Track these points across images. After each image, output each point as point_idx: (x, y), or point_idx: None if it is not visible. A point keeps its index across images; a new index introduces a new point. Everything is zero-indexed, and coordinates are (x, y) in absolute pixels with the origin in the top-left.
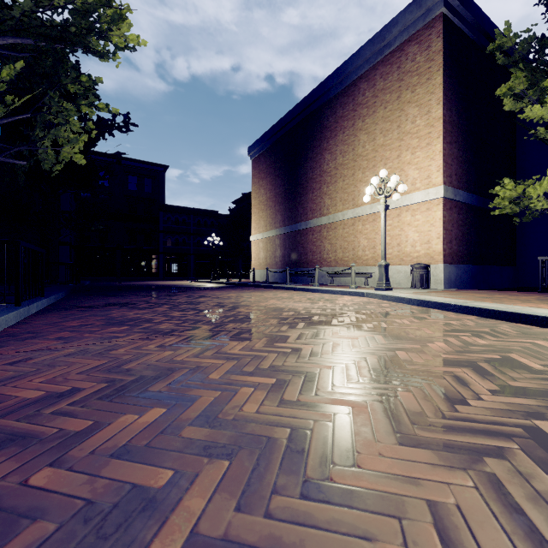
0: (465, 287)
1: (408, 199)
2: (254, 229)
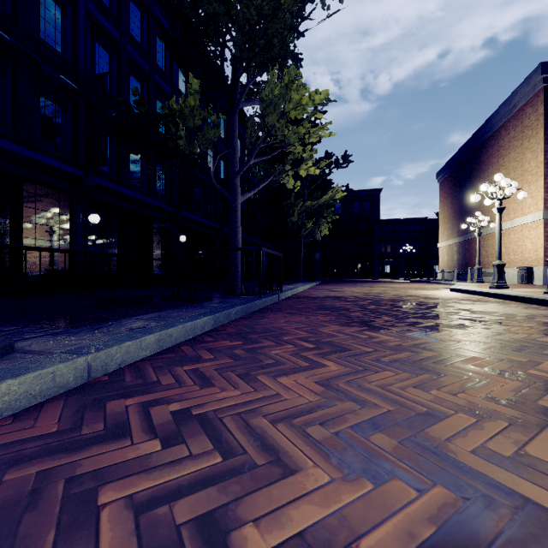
0: None
1: (524, 219)
2: (440, 238)
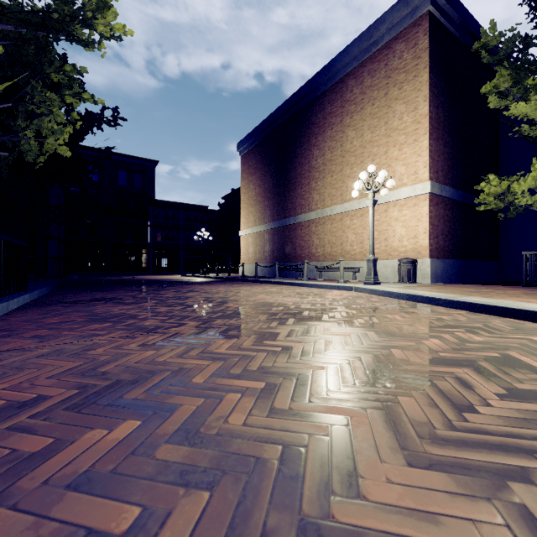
0: (451, 281)
1: (395, 194)
2: (244, 224)
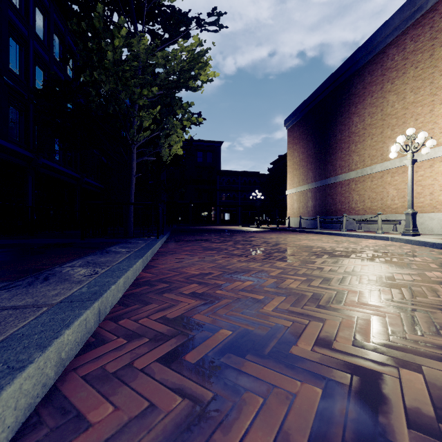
0: None
1: (441, 150)
2: (289, 185)
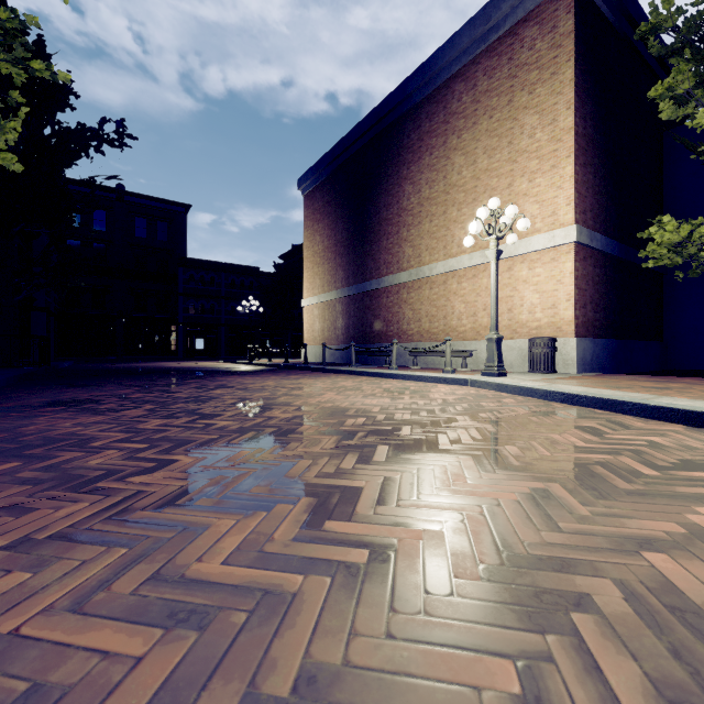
0: (603, 370)
1: (523, 245)
2: (307, 291)
